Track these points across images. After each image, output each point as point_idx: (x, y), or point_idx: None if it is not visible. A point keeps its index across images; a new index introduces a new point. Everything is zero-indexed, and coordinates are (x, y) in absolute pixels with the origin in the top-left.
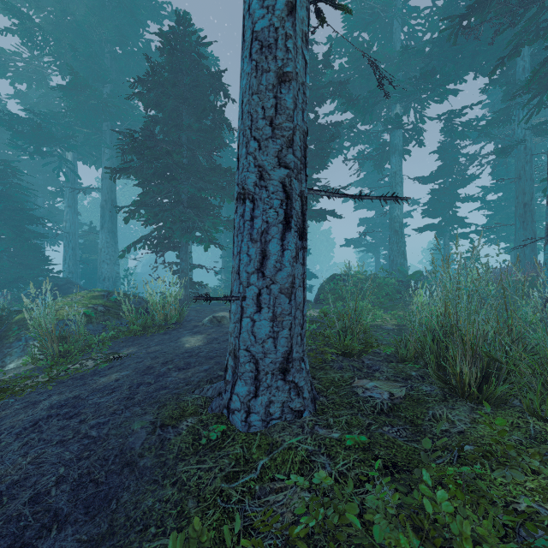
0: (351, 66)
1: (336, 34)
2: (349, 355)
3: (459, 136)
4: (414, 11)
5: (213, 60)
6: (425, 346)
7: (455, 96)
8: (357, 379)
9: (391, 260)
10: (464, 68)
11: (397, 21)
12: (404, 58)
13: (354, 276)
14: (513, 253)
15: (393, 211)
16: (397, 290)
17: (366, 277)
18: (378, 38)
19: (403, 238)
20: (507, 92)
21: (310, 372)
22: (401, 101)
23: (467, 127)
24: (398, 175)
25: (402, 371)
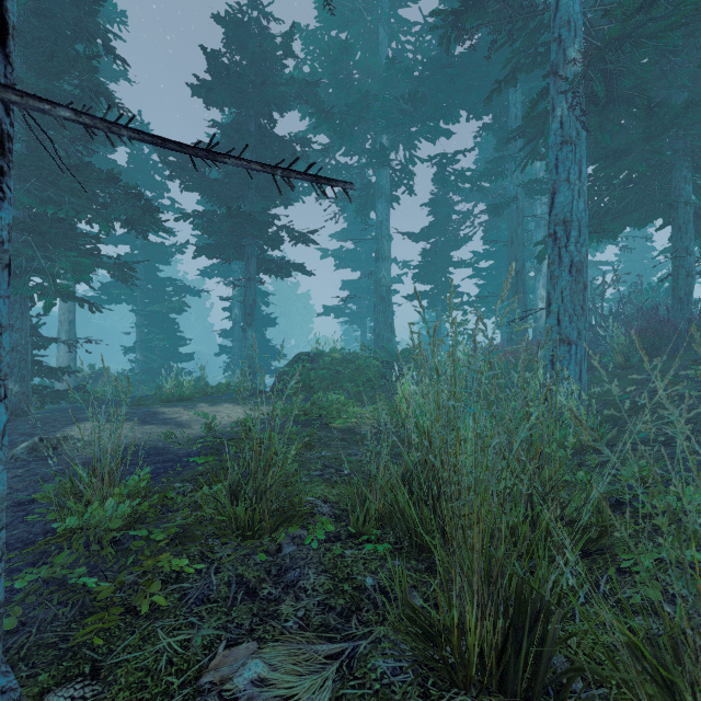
0: (326, 70)
1: (308, 25)
2: (252, 537)
3: (452, 187)
4: (403, 21)
5: (116, 13)
6: (395, 509)
7: (448, 138)
8: (223, 649)
9: (377, 334)
10: (457, 105)
11: (384, 30)
12: (391, 75)
13: (327, 355)
14: (503, 329)
15: (379, 272)
16: (382, 374)
17: (342, 357)
18: (362, 47)
19: (391, 306)
20: (500, 140)
21: (103, 638)
22: (388, 131)
23: (461, 177)
24: (385, 225)
25: (348, 575)
